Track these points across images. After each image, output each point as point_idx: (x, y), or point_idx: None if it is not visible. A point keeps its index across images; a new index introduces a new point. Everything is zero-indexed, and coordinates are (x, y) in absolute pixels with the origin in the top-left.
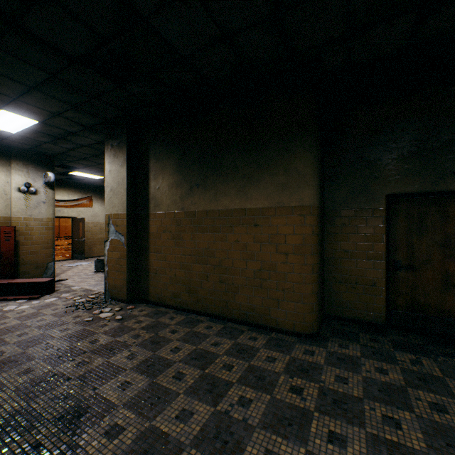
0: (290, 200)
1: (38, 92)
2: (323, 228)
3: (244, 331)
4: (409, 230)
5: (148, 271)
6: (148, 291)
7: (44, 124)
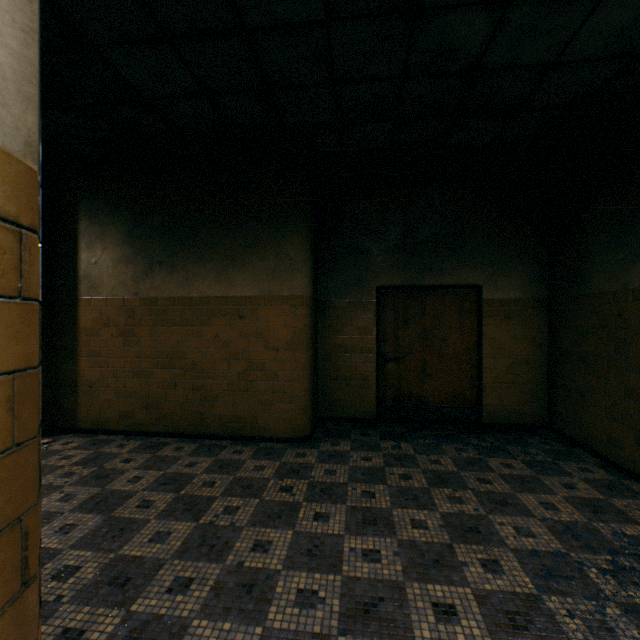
0: (281, 288)
1: None
2: (317, 321)
3: (226, 446)
4: (396, 323)
5: (77, 384)
6: (77, 414)
7: None
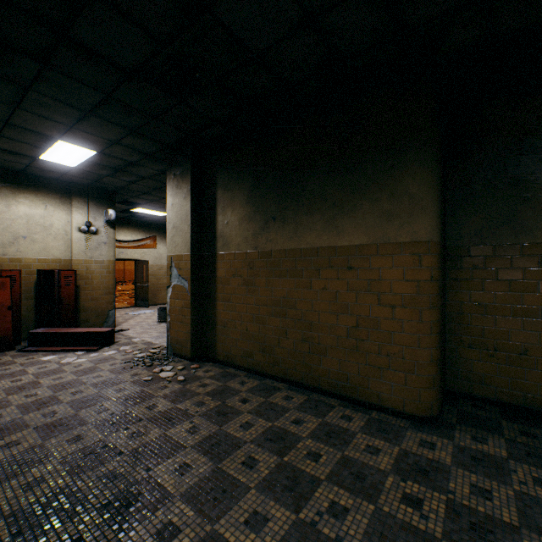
0: (398, 233)
1: (93, 117)
2: (444, 272)
3: (334, 406)
4: None
5: (215, 323)
6: (215, 347)
7: (102, 155)
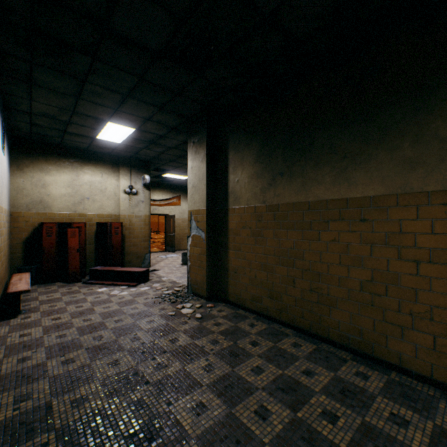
0: (424, 182)
1: (131, 99)
2: None
3: (345, 360)
4: None
5: (227, 269)
6: (227, 290)
7: (139, 131)
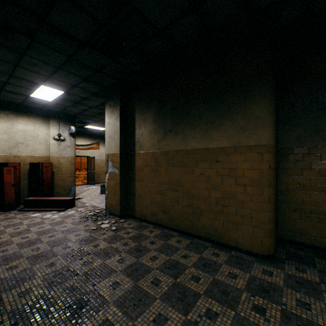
0: (248, 140)
1: (62, 71)
2: (277, 164)
3: (207, 247)
4: None
5: (134, 195)
6: (134, 209)
7: (67, 93)
